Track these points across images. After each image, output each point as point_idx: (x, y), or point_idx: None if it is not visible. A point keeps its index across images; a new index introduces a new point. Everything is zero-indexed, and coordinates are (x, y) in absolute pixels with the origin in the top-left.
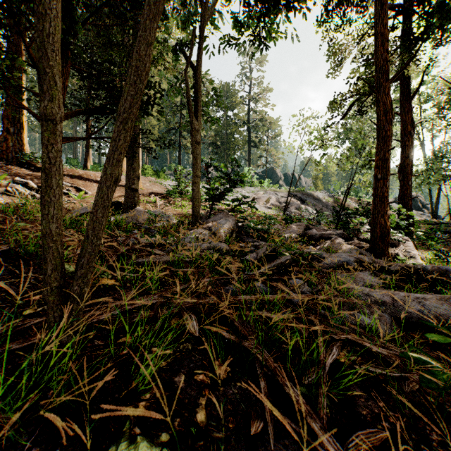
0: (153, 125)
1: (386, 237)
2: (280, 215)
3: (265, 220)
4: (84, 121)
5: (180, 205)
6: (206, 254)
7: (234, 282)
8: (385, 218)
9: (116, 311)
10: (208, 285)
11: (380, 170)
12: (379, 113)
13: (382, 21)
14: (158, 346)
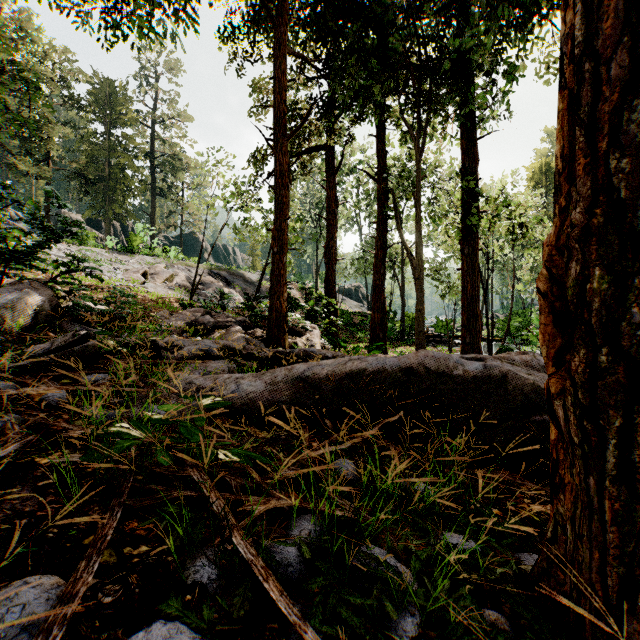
0: None
1: (282, 322)
2: (185, 300)
3: (115, 297)
4: None
5: None
6: None
7: None
8: (282, 300)
9: None
10: None
11: (277, 242)
12: (276, 173)
13: (280, 65)
14: None
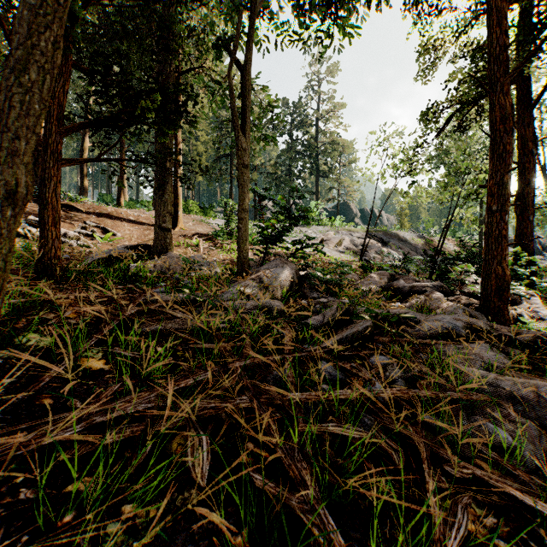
0: (201, 153)
1: (505, 291)
2: (356, 262)
3: (335, 268)
4: (89, 136)
5: (229, 249)
6: (250, 316)
7: (273, 387)
8: (503, 265)
9: (77, 426)
10: (242, 372)
11: (496, 199)
12: (494, 120)
13: None
14: (134, 501)
